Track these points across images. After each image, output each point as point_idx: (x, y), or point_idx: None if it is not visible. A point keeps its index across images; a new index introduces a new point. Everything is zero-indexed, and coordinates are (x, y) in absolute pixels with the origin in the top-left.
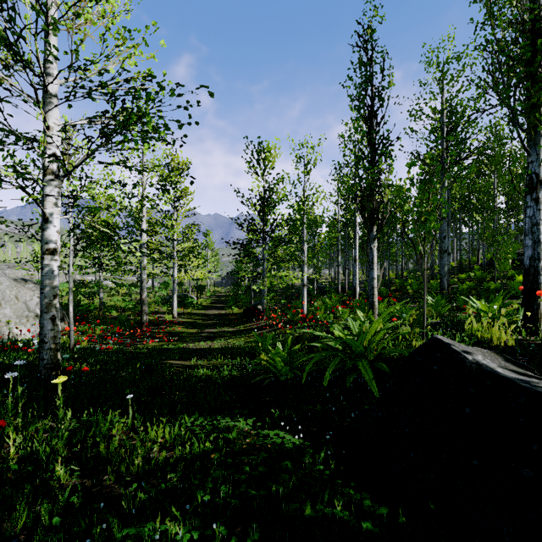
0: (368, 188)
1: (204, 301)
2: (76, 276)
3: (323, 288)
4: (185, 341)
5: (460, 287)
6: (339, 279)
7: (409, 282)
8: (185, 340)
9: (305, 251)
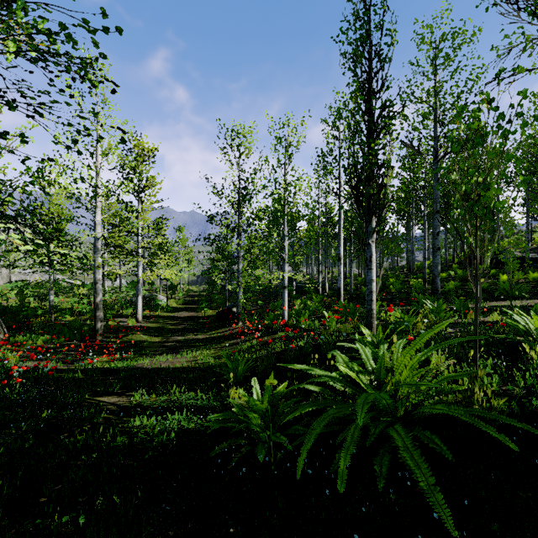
0: (367, 168)
1: (175, 301)
2: (35, 275)
3: (301, 287)
4: (143, 354)
5: (446, 287)
6: (319, 278)
7: (390, 281)
8: (145, 352)
9: (286, 248)
